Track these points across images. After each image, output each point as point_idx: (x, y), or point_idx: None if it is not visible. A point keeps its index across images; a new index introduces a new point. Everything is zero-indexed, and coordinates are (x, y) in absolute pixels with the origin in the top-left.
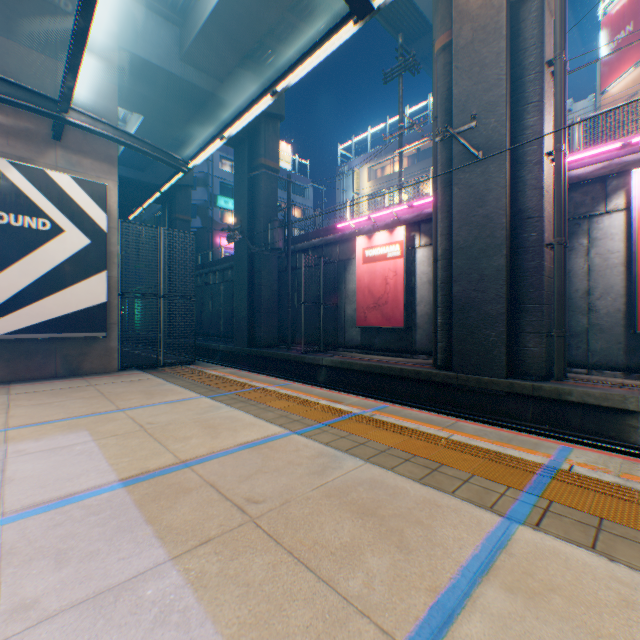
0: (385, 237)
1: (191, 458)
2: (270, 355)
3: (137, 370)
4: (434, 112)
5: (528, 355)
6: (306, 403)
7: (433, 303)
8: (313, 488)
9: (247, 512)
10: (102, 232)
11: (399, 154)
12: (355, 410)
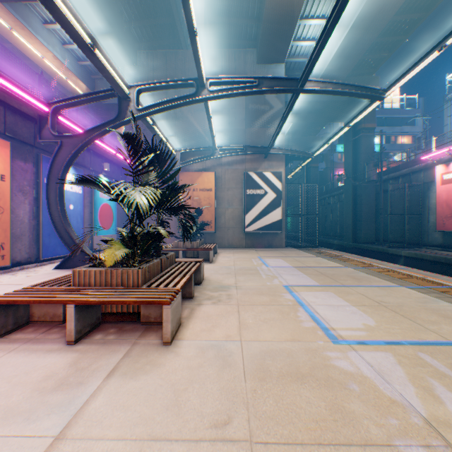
0: None
1: (310, 266)
2: (365, 248)
3: (291, 247)
4: None
5: None
6: (362, 263)
7: None
8: (343, 274)
9: (322, 273)
10: (279, 191)
11: None
12: (385, 267)
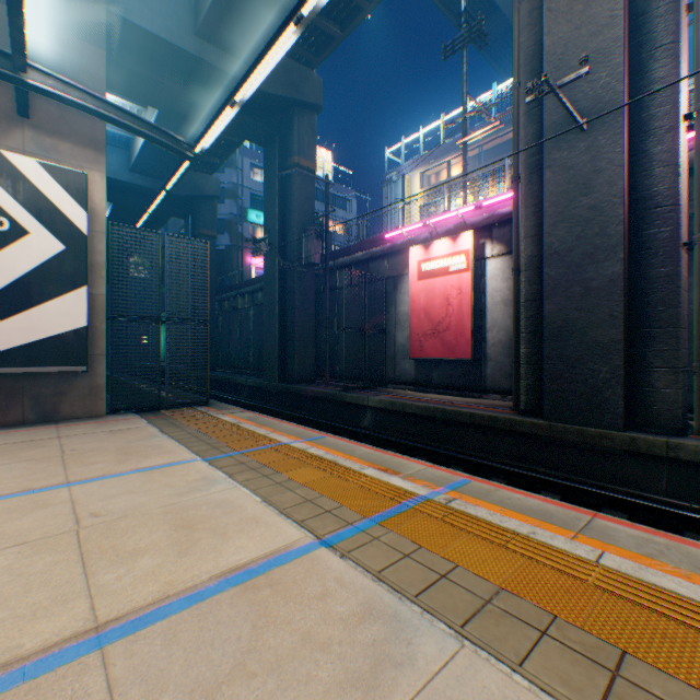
0: (446, 246)
1: (117, 617)
2: (304, 392)
3: (131, 414)
4: (514, 78)
5: (656, 399)
6: (345, 474)
7: (513, 328)
8: None
9: None
10: (81, 235)
11: (463, 144)
12: (420, 489)
